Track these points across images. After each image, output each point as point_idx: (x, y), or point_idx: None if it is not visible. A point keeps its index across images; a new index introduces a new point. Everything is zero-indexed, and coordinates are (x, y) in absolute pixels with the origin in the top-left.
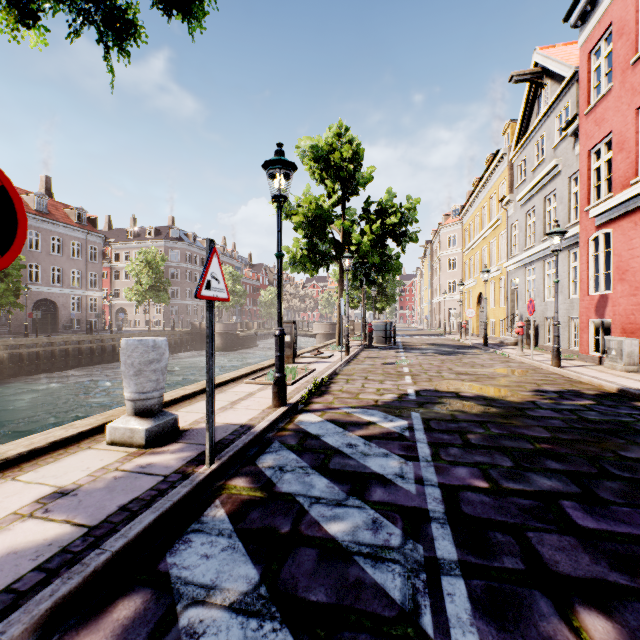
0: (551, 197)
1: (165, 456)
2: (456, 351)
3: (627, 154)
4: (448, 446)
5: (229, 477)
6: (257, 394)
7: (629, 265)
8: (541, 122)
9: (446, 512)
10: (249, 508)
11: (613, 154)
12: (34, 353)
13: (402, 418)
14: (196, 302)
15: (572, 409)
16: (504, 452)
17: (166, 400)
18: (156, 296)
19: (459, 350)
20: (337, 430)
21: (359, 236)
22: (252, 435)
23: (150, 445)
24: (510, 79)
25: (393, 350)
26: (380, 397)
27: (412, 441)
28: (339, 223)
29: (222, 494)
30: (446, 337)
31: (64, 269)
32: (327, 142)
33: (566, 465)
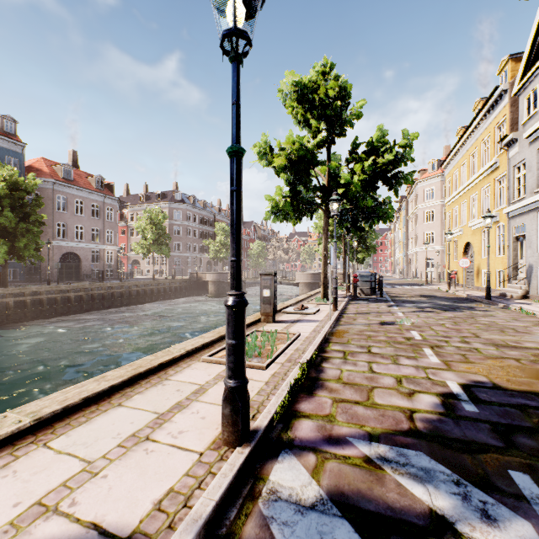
0: None
1: None
2: (457, 305)
3: None
4: None
5: None
6: (209, 391)
7: None
8: None
9: None
10: None
11: None
12: (53, 299)
13: (506, 502)
14: (195, 254)
15: None
16: None
17: (42, 414)
18: (158, 249)
19: (459, 304)
20: None
21: (348, 176)
22: None
23: None
24: None
25: (383, 303)
26: (411, 403)
27: None
28: (323, 169)
29: None
30: (429, 287)
31: (86, 227)
32: (311, 80)
33: None
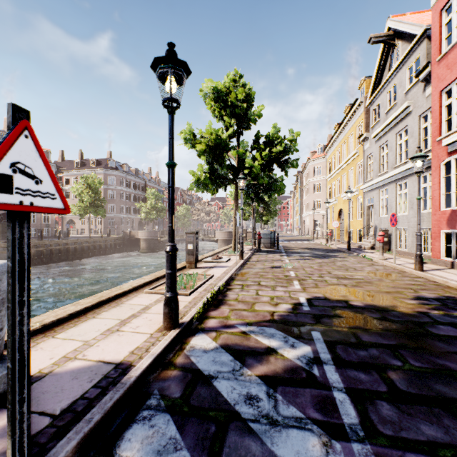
0: (402, 133)
1: None
2: (327, 254)
3: None
4: (374, 398)
5: None
6: (152, 308)
7: None
8: (393, 74)
9: None
10: None
11: None
12: None
13: (304, 341)
14: (128, 215)
15: None
16: (451, 411)
17: (46, 322)
18: (95, 211)
19: (329, 253)
20: (233, 365)
21: (251, 161)
22: (121, 390)
23: None
24: (369, 40)
25: (277, 254)
26: (275, 308)
27: (326, 387)
28: (235, 152)
29: None
30: (315, 242)
31: None
32: (225, 86)
33: None
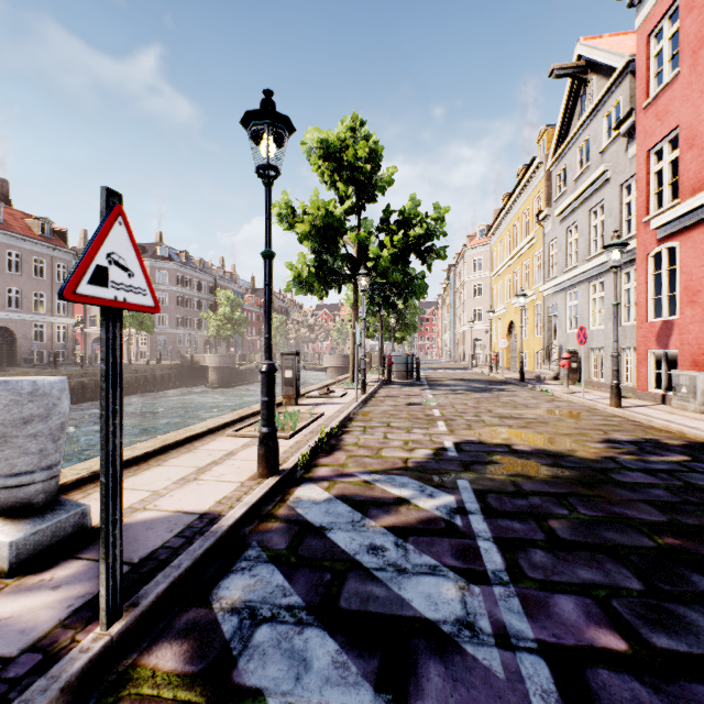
0: (597, 209)
1: (36, 597)
2: (490, 387)
3: (699, 151)
4: (527, 546)
5: (149, 643)
6: (239, 454)
7: (702, 284)
8: (585, 123)
9: None
10: None
11: (680, 152)
12: None
13: (446, 490)
14: (188, 331)
15: (668, 469)
16: (617, 557)
17: (96, 469)
18: (138, 323)
19: (493, 386)
20: (352, 517)
21: (378, 249)
22: (212, 538)
23: (20, 570)
24: (550, 73)
25: (417, 387)
26: (410, 454)
27: (469, 537)
28: (353, 236)
29: (119, 701)
30: (473, 371)
31: (24, 291)
32: (339, 137)
33: None
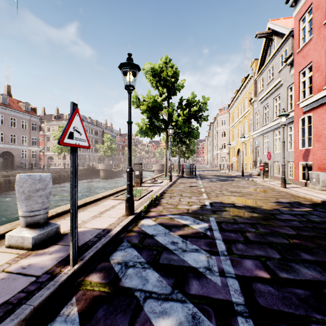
0: (277, 98)
1: (44, 257)
2: (228, 179)
3: (321, 73)
4: (236, 242)
5: (88, 273)
6: (117, 206)
7: (322, 133)
8: (272, 59)
9: (246, 304)
10: (97, 305)
11: (313, 73)
12: None
13: (204, 221)
14: (91, 153)
15: (301, 214)
16: (272, 246)
17: (58, 212)
18: (68, 150)
19: (229, 178)
20: (165, 231)
21: (177, 117)
22: (109, 237)
23: (36, 248)
24: (255, 36)
25: (195, 178)
26: (190, 207)
27: (212, 239)
28: (166, 110)
29: (79, 291)
30: (221, 171)
31: (17, 135)
32: (159, 66)
33: (314, 256)
